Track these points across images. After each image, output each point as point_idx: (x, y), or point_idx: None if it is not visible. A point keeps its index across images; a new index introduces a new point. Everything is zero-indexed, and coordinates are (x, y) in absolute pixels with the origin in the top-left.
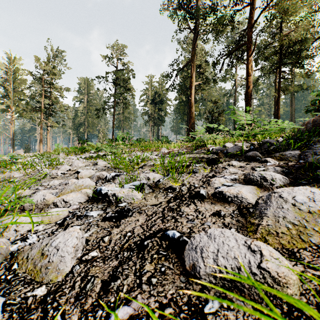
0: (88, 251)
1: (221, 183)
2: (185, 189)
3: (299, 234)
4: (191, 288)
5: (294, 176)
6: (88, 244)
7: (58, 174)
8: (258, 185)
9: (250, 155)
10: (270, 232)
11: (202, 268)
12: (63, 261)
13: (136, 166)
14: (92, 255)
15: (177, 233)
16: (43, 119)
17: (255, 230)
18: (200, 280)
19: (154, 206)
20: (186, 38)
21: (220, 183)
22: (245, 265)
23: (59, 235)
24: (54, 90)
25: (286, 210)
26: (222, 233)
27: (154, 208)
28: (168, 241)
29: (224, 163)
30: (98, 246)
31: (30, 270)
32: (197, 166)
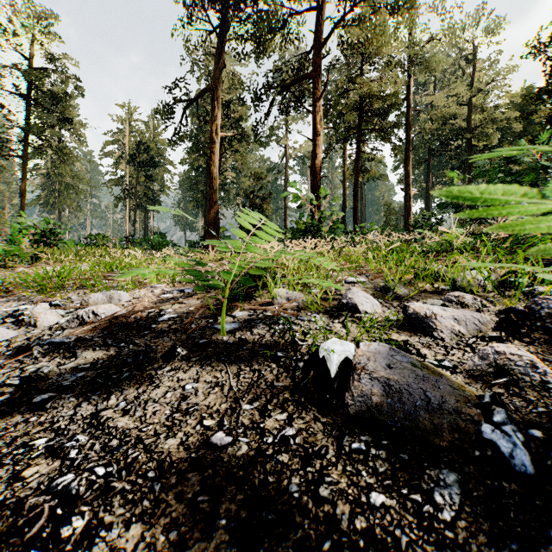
0: None
1: None
2: None
3: None
4: None
5: None
6: None
7: None
8: None
9: None
10: None
11: None
12: None
13: None
14: None
15: None
16: None
17: None
18: None
19: None
20: (202, 42)
21: None
22: None
23: None
24: None
25: None
26: None
27: None
28: None
29: None
30: None
31: None
32: None
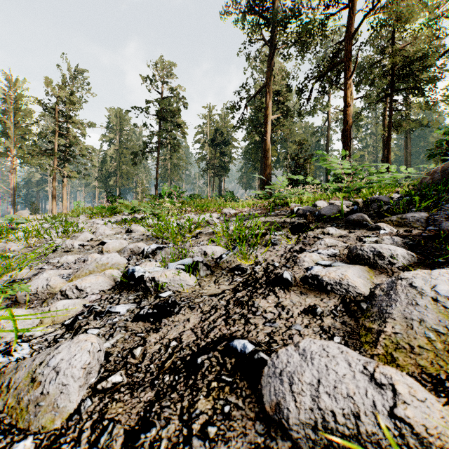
0: (108, 373)
1: (313, 261)
2: (260, 270)
3: (447, 350)
4: (275, 445)
5: (423, 251)
6: (109, 361)
7: (74, 246)
8: (370, 264)
9: (354, 219)
10: (399, 345)
11: (293, 412)
12: (66, 392)
13: (187, 235)
14: (113, 380)
15: (249, 345)
16: (57, 167)
17: (375, 341)
18: (290, 433)
19: (214, 296)
20: (259, 53)
21: (313, 262)
22: (368, 411)
23: (62, 347)
24: (73, 126)
25: (423, 309)
26: (323, 349)
27: (213, 301)
28: (235, 358)
29: (317, 231)
30: (124, 364)
31: (11, 408)
32: (276, 234)
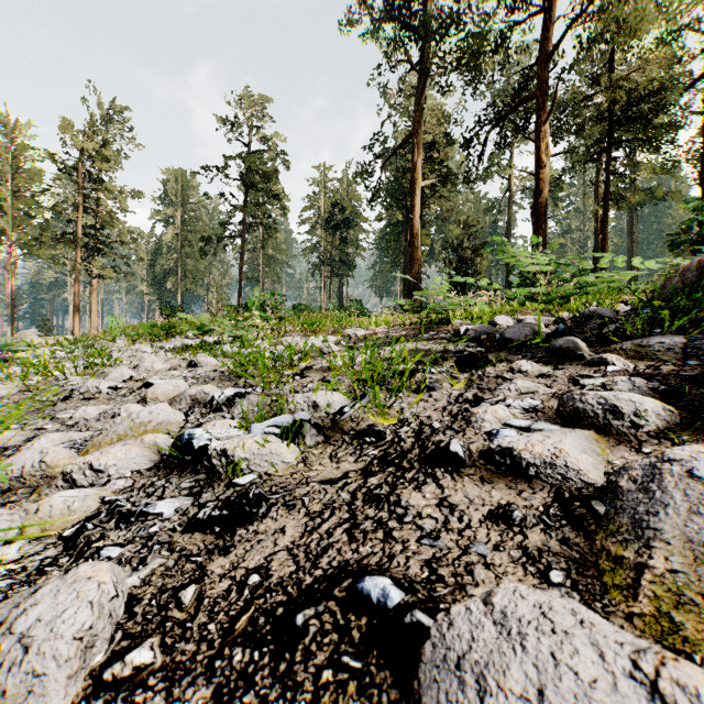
0: (129, 643)
1: (500, 420)
2: (409, 434)
3: None
4: None
5: (686, 403)
6: (134, 615)
7: (101, 390)
8: (599, 427)
9: (561, 347)
10: (682, 596)
11: None
12: (39, 690)
13: (287, 371)
14: (135, 661)
15: (394, 592)
16: (82, 261)
17: (632, 586)
18: None
19: (329, 484)
20: (402, 83)
21: (499, 421)
22: None
23: (43, 591)
24: (107, 196)
25: None
26: (543, 614)
27: (327, 492)
28: (367, 616)
29: (500, 366)
30: (161, 621)
31: None
32: (434, 372)
